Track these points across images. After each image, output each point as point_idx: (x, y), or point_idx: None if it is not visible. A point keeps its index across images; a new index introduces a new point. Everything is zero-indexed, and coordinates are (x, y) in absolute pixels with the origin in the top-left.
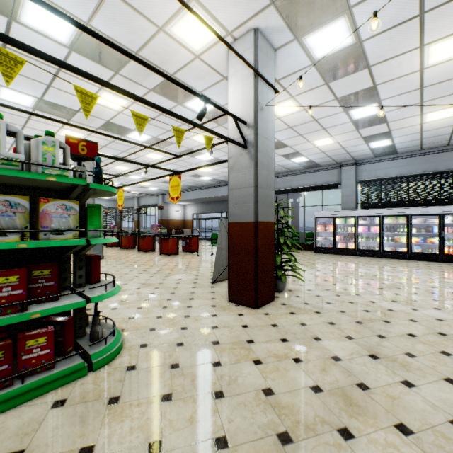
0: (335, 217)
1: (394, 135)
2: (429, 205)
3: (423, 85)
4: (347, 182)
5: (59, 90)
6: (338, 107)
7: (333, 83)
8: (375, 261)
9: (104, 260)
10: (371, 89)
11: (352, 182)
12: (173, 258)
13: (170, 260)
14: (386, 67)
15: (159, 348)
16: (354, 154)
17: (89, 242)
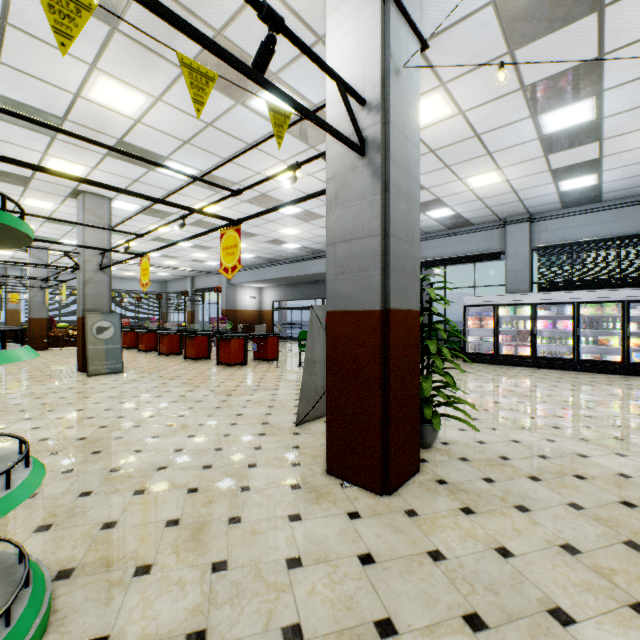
0: (498, 305)
1: (606, 166)
2: None
3: None
4: (515, 249)
5: (18, 71)
6: (522, 106)
7: (522, 51)
8: (570, 378)
9: (123, 374)
10: (591, 65)
11: (525, 250)
12: (236, 372)
13: (231, 376)
14: (634, 8)
15: None
16: (529, 203)
17: None
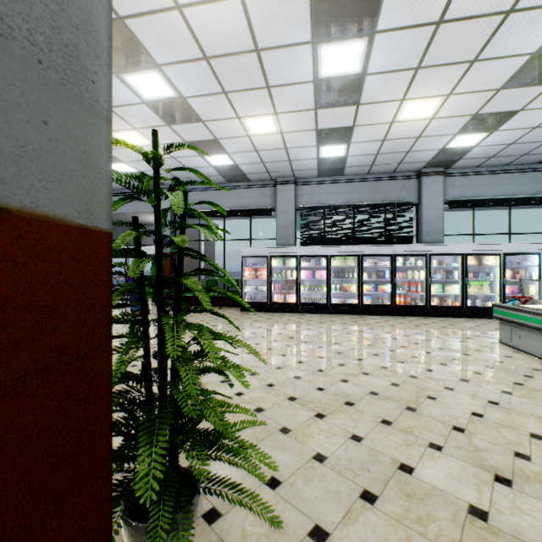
0: (271, 257)
1: (354, 138)
2: (376, 244)
3: (445, 16)
4: (284, 207)
5: None
6: (306, 20)
7: None
8: (328, 321)
9: None
10: None
11: (291, 208)
12: None
13: None
14: None
15: None
16: (296, 165)
17: None
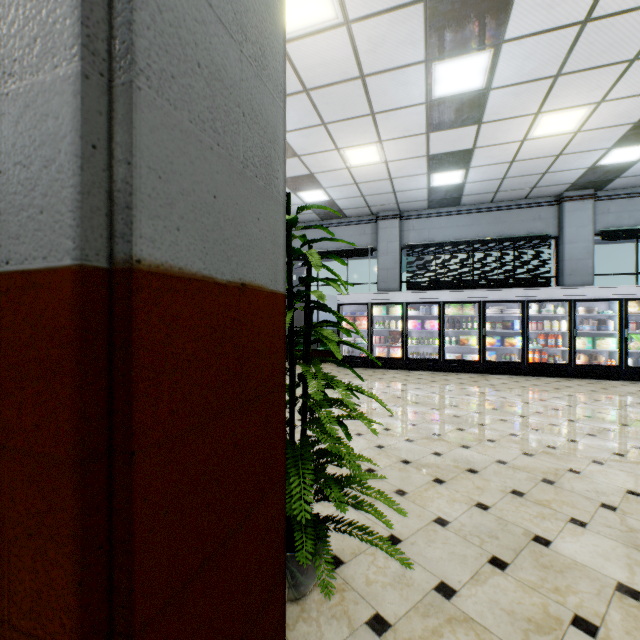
0: (372, 304)
1: (475, 161)
2: (502, 288)
3: (593, 13)
4: (387, 246)
5: None
6: (420, 39)
7: None
8: (442, 380)
9: None
10: None
11: (395, 247)
12: None
13: None
14: None
15: None
16: (402, 197)
17: None
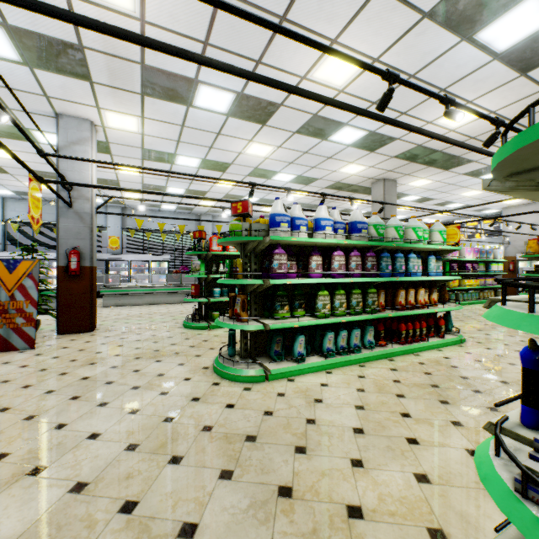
0: None
1: None
2: None
3: None
4: None
5: None
6: None
7: None
8: None
9: None
10: None
11: None
12: None
13: None
14: None
15: (173, 322)
16: None
17: None
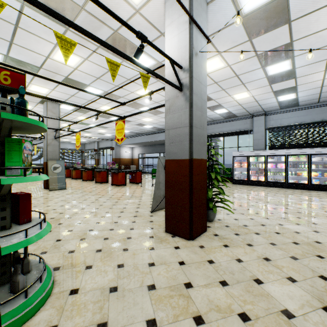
0: (249, 156)
1: (299, 89)
2: (325, 146)
3: None
4: (258, 128)
5: (21, 47)
6: (257, 63)
7: (255, 40)
8: (283, 191)
9: (66, 190)
10: (287, 45)
11: (262, 129)
12: (121, 188)
13: (119, 190)
14: (304, 22)
15: (90, 296)
16: (264, 106)
17: (0, 182)
